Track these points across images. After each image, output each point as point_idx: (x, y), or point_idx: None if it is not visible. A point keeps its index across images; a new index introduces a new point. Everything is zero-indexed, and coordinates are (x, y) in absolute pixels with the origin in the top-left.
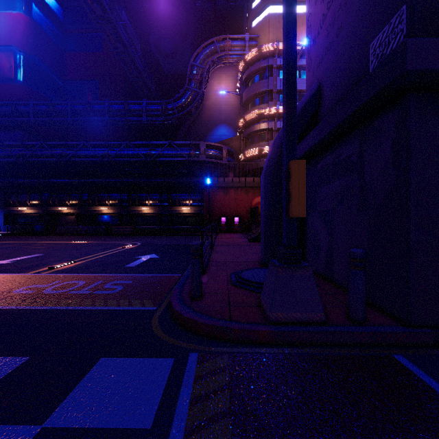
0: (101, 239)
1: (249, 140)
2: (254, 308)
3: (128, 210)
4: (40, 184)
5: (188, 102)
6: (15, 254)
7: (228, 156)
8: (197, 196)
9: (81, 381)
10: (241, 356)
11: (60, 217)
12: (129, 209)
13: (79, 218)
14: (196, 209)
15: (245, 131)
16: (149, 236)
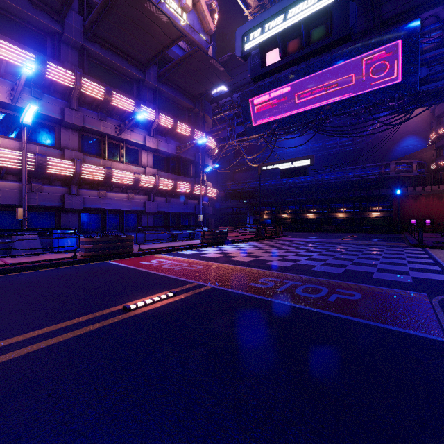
0: (323, 233)
1: (442, 149)
2: (443, 245)
3: (327, 215)
4: (274, 202)
5: (375, 129)
6: (306, 236)
7: (417, 168)
8: (386, 203)
9: (403, 248)
10: (439, 249)
11: (281, 220)
12: (329, 215)
13: (293, 221)
14: (385, 214)
15: (438, 142)
16: (350, 233)
